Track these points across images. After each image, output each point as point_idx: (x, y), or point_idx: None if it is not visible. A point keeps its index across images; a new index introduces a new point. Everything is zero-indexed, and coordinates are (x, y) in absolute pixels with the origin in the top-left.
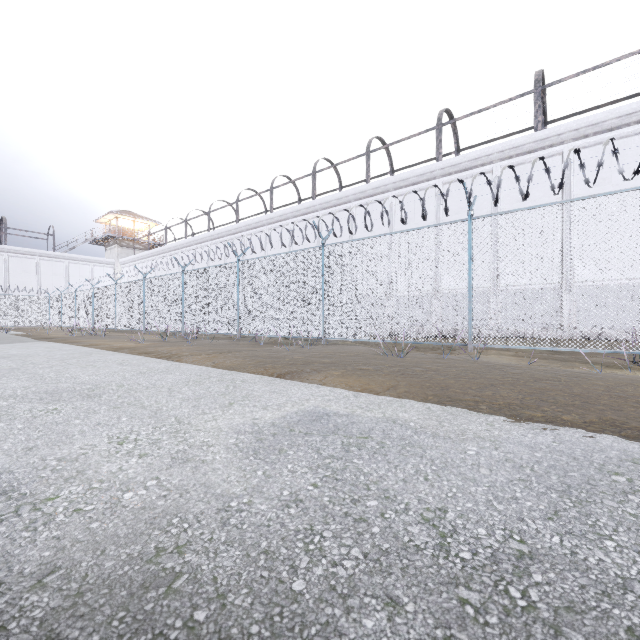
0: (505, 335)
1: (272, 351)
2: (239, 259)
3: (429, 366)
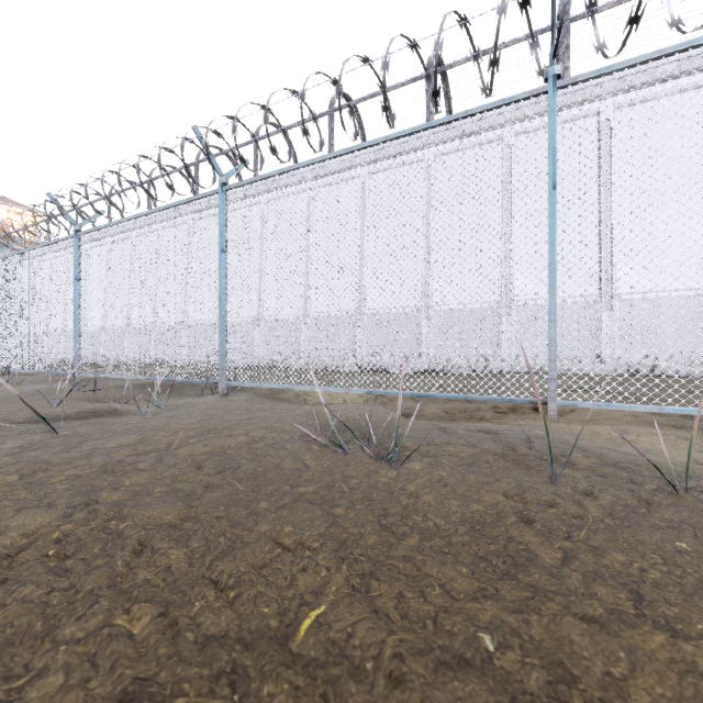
0: (522, 370)
1: (16, 430)
2: (78, 230)
3: (596, 619)
